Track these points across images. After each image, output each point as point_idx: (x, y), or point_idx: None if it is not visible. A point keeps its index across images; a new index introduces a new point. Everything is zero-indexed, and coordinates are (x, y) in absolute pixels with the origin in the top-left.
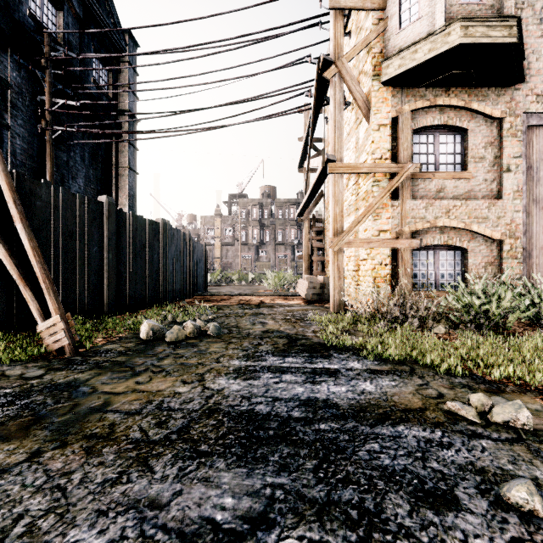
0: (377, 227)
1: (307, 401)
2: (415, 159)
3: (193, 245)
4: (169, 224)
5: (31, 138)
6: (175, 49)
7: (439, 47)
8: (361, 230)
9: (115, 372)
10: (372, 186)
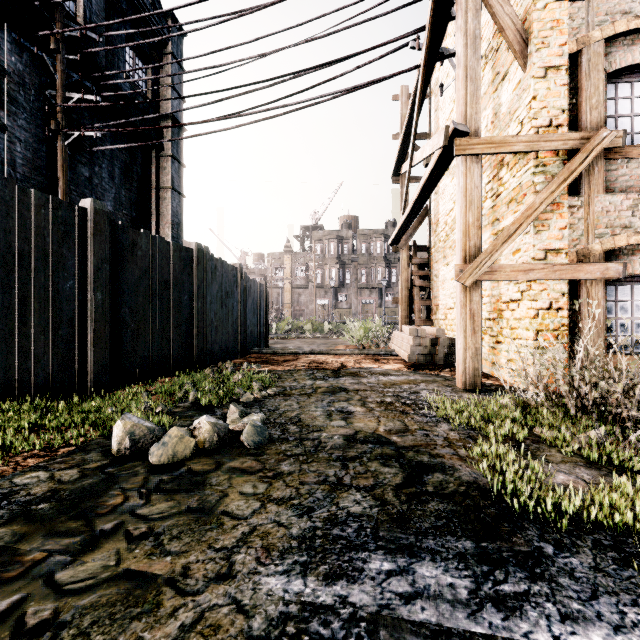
0: (543, 245)
1: None
2: (608, 127)
3: (246, 284)
4: (207, 252)
5: (38, 145)
6: None
7: None
8: (506, 252)
9: None
10: (533, 173)
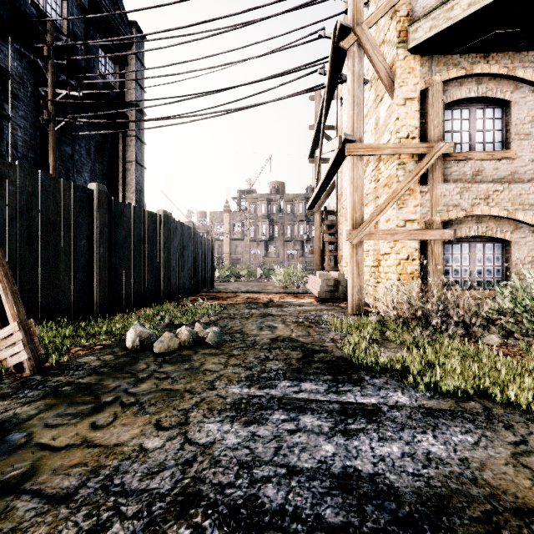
0: (403, 217)
1: (343, 479)
2: (446, 138)
3: (198, 239)
4: (171, 216)
5: (34, 130)
6: (177, 29)
7: None
8: (383, 220)
9: (73, 403)
10: (397, 169)
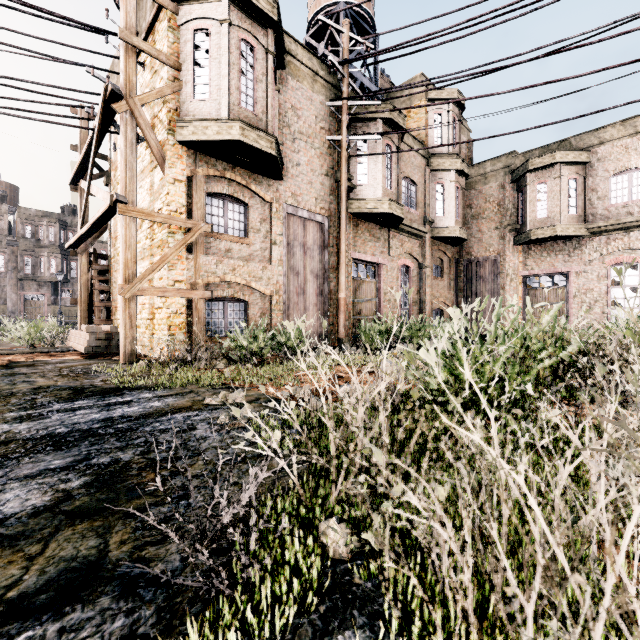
0: (173, 277)
1: (105, 419)
2: (208, 219)
3: None
4: None
5: None
6: None
7: (224, 134)
8: (157, 278)
9: None
10: (168, 236)
